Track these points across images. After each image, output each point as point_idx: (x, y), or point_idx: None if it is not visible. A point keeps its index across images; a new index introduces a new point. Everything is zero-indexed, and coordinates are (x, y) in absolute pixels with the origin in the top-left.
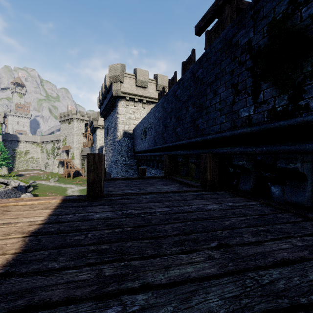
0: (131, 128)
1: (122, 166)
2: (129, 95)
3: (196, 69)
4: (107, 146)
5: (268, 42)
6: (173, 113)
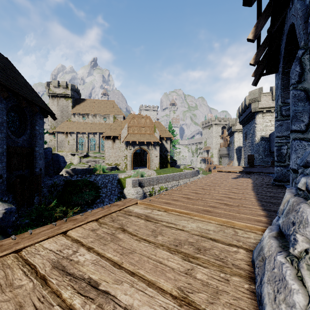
0: (268, 133)
1: (260, 162)
2: (266, 108)
3: None
4: (245, 147)
5: None
6: None
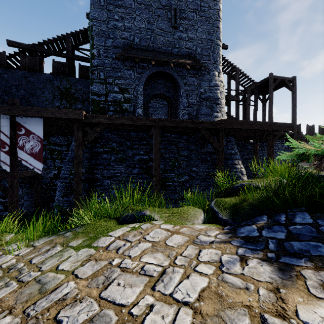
0: None
1: None
2: None
3: (28, 76)
4: None
5: (65, 90)
6: None
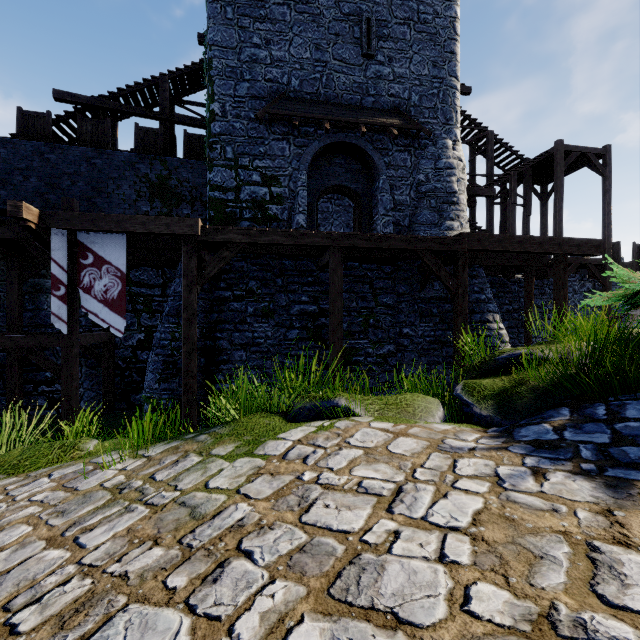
0: None
1: None
2: None
3: (92, 156)
4: None
5: (158, 182)
6: (37, 174)
